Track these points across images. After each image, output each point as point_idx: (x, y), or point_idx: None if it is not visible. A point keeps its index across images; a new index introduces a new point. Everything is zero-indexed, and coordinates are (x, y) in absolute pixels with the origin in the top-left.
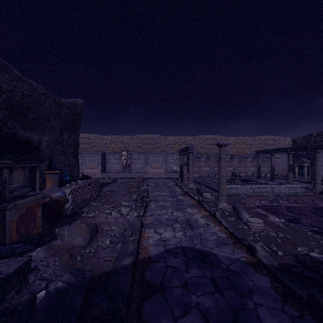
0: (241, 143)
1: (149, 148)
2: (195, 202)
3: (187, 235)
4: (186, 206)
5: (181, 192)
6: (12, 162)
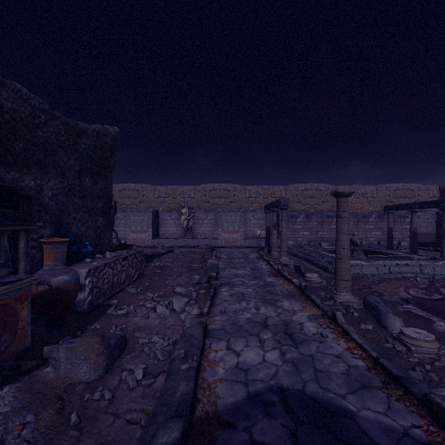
0: (359, 194)
1: (221, 203)
2: (294, 288)
3: (288, 359)
4: (280, 296)
5: (269, 270)
6: None
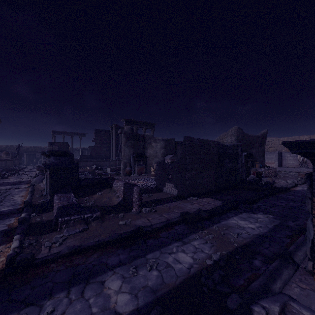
0: None
1: None
2: None
3: None
4: None
5: None
6: (252, 160)
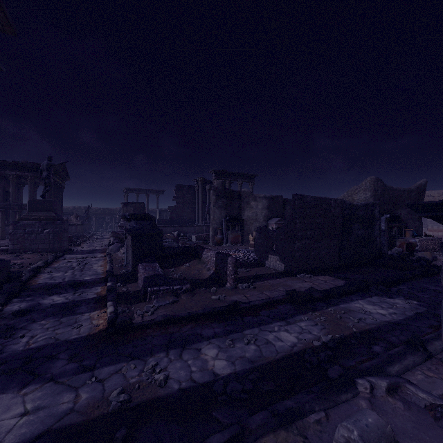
0: None
1: None
2: None
3: None
4: None
5: None
6: (398, 225)
